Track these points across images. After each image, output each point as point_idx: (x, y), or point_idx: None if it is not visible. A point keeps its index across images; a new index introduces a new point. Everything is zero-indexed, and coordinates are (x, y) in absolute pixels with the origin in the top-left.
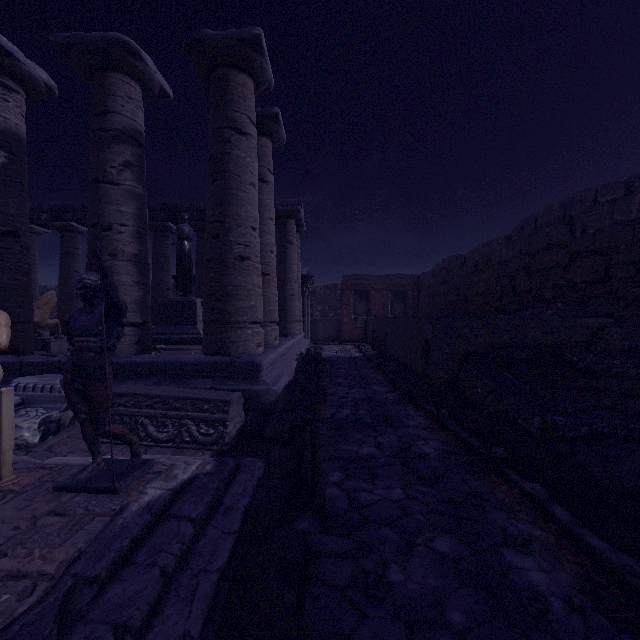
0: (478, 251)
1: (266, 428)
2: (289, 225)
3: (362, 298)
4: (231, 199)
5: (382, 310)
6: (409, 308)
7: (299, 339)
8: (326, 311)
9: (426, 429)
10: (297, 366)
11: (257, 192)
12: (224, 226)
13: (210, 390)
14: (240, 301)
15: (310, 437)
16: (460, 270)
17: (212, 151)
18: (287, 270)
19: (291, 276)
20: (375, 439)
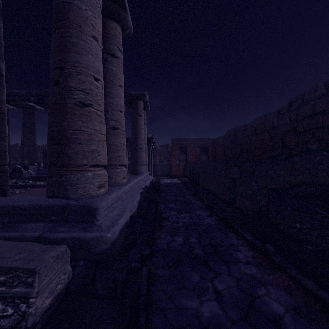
0: (256, 121)
1: (96, 283)
2: (139, 104)
3: (183, 152)
4: (71, 46)
5: (194, 158)
6: (209, 157)
7: (145, 176)
8: (162, 159)
9: (257, 266)
10: (141, 197)
11: (101, 49)
12: (64, 72)
13: (27, 244)
14: (79, 145)
15: (146, 288)
16: (243, 134)
17: (54, 2)
18: (138, 132)
19: (140, 136)
20: (212, 283)
